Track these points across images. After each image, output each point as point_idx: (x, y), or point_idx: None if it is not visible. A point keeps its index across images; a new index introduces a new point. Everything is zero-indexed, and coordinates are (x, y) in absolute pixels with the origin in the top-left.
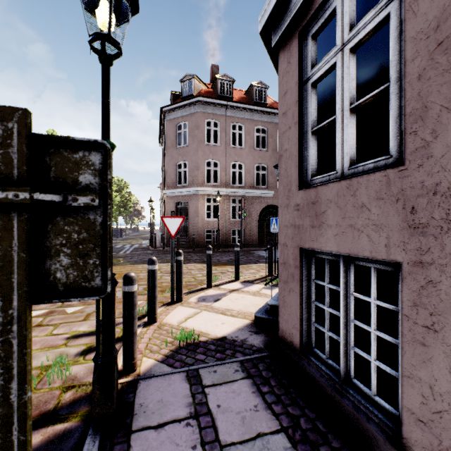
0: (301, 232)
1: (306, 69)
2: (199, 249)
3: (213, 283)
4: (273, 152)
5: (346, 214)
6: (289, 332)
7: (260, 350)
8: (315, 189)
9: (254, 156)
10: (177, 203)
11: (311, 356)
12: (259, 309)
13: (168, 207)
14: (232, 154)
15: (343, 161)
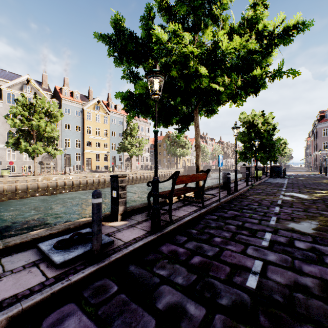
0: None
1: None
2: None
3: None
4: None
5: None
6: None
7: None
8: None
9: None
10: (322, 156)
11: None
12: None
13: (318, 157)
14: None
15: None
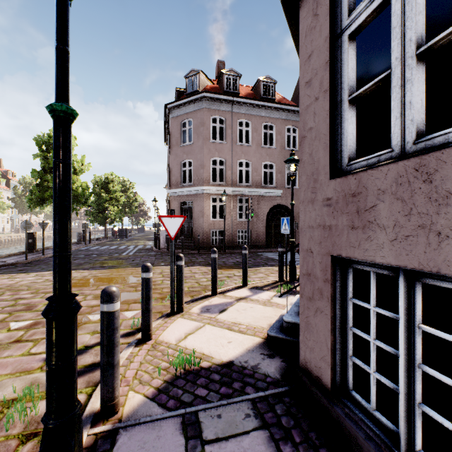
0: (334, 235)
1: (340, 18)
2: (204, 250)
3: (219, 290)
4: (281, 150)
5: (413, 209)
6: (315, 364)
7: (276, 383)
8: (356, 175)
9: (261, 153)
10: (182, 203)
11: (348, 401)
12: (272, 324)
13: (172, 207)
14: (238, 152)
15: (404, 133)
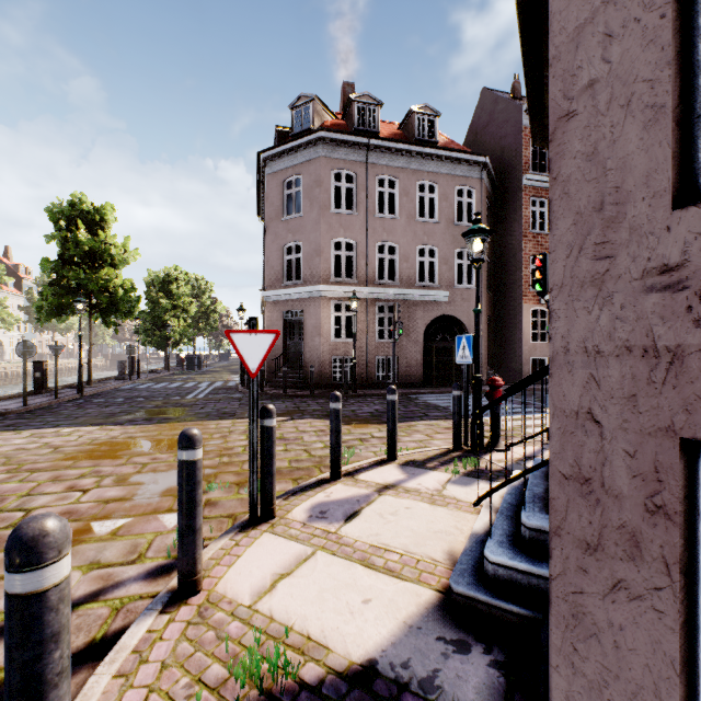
0: (700, 379)
1: None
2: (322, 390)
3: (344, 468)
4: (447, 225)
5: None
6: None
7: None
8: None
9: (415, 231)
10: (286, 312)
11: None
12: (458, 561)
13: (269, 320)
14: (377, 229)
15: None
